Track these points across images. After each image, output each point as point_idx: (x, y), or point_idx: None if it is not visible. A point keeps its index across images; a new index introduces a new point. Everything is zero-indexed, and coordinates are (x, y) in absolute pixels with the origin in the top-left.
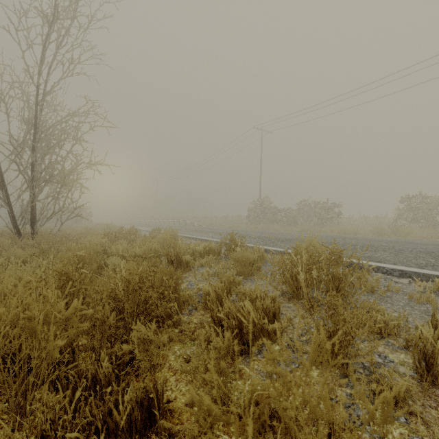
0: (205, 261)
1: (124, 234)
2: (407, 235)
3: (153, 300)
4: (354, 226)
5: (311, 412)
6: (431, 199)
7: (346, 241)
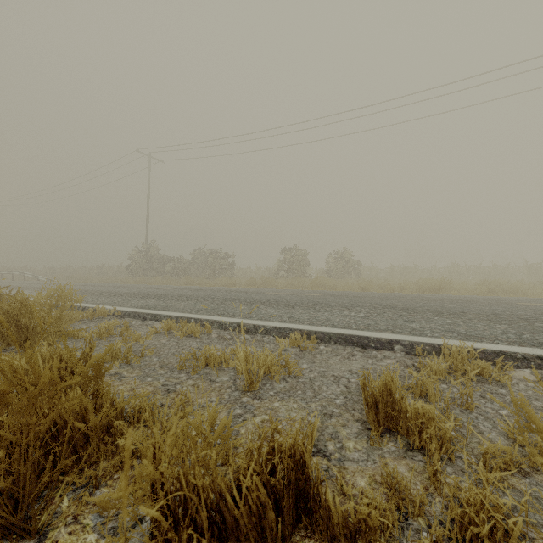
0: None
1: None
2: (273, 285)
3: None
4: (246, 277)
5: None
6: (303, 253)
7: (184, 293)
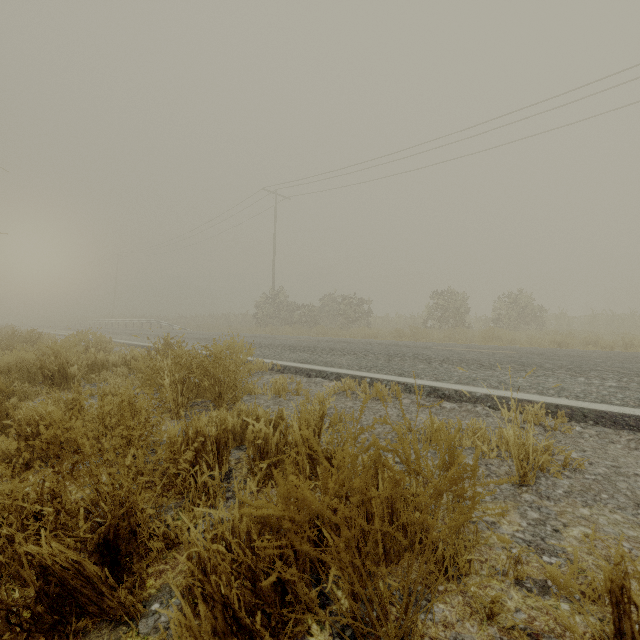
0: (113, 375)
1: (6, 342)
2: (426, 338)
3: None
4: (386, 327)
5: None
6: (460, 296)
7: (333, 345)
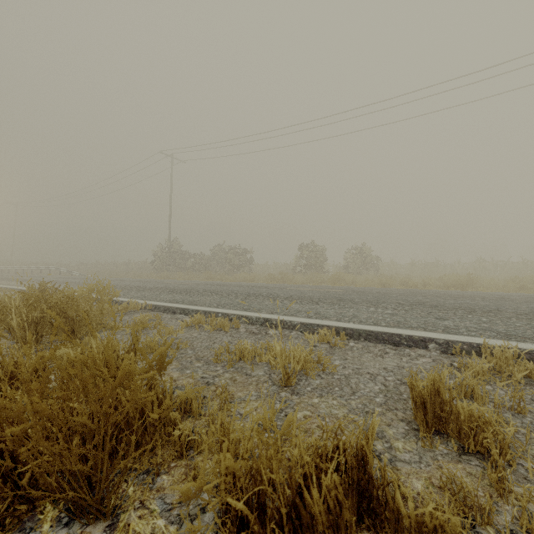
0: None
1: None
2: (291, 281)
3: None
4: (264, 273)
5: None
6: (320, 248)
7: (208, 288)
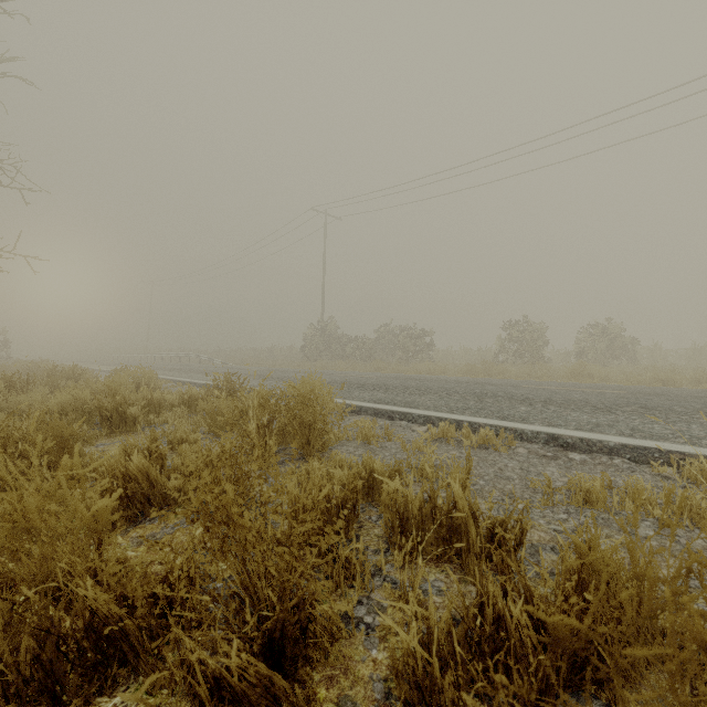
0: (173, 416)
1: (50, 379)
2: (501, 374)
3: (6, 466)
4: (450, 362)
5: (160, 567)
6: (537, 327)
7: (405, 383)
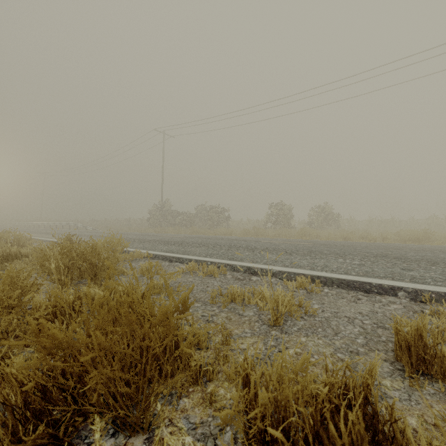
0: (23, 263)
1: None
2: (263, 235)
3: None
4: (239, 228)
5: None
6: (288, 207)
7: (195, 240)
